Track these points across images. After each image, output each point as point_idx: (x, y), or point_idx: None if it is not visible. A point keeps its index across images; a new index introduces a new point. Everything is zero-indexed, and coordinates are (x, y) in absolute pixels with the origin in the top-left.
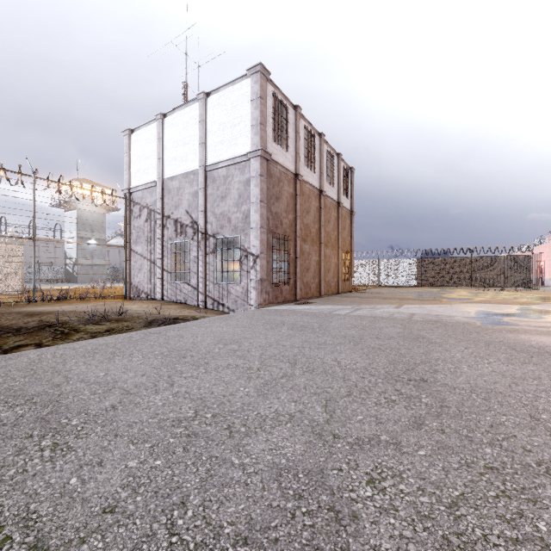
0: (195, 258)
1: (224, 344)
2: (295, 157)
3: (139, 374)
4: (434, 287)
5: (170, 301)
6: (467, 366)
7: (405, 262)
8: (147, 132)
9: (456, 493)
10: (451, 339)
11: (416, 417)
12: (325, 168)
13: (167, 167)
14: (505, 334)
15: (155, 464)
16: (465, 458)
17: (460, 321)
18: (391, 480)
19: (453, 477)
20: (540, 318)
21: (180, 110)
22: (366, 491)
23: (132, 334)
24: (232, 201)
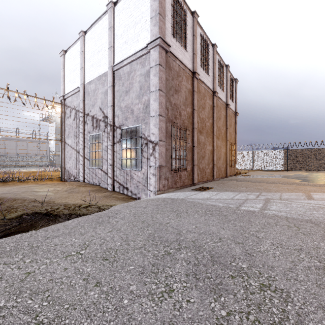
0: (106, 147)
1: None
2: (193, 58)
3: None
4: (298, 171)
5: (88, 183)
6: None
7: (274, 152)
8: (74, 49)
9: None
10: None
11: None
12: (216, 74)
13: (87, 74)
14: None
15: None
16: None
17: None
18: None
19: None
20: None
21: (95, 25)
22: None
23: None
24: (135, 93)
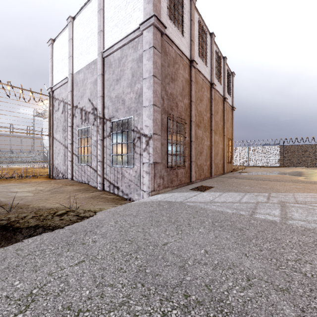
0: (95, 142)
1: None
2: (190, 45)
3: None
4: (295, 168)
5: (77, 181)
6: None
7: (270, 148)
8: (63, 37)
9: None
10: None
11: None
12: (214, 65)
13: (75, 63)
14: None
15: None
16: None
17: None
18: None
19: None
20: None
21: (84, 9)
22: None
23: None
24: (126, 81)
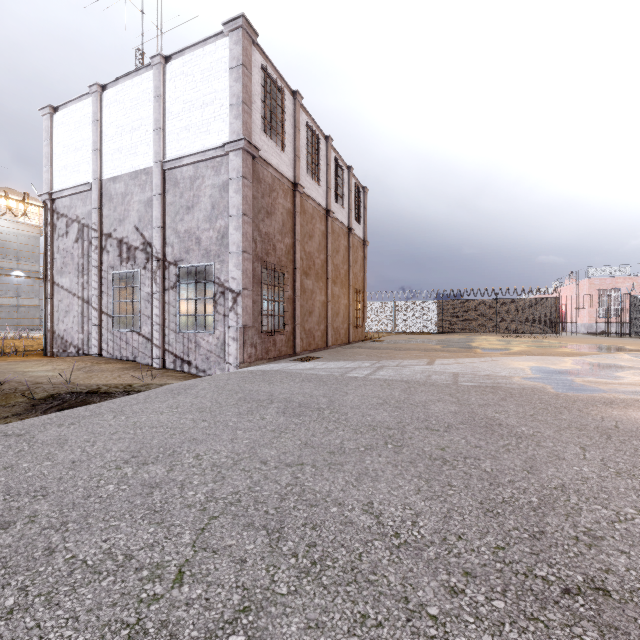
0: (149, 296)
1: (138, 465)
2: (294, 161)
3: None
4: (456, 334)
5: (111, 358)
6: (635, 509)
7: (425, 304)
8: (78, 111)
9: None
10: (543, 426)
11: None
12: (332, 182)
13: (107, 163)
14: (607, 410)
15: None
16: None
17: (524, 386)
18: None
19: None
20: (614, 377)
21: (126, 81)
22: None
23: None
24: (203, 213)
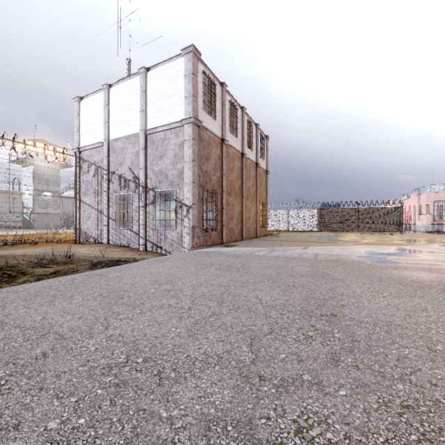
0: (137, 208)
1: (159, 285)
2: (222, 125)
3: (76, 316)
4: (330, 232)
5: (114, 245)
6: (367, 300)
7: (309, 212)
8: (95, 99)
9: (381, 440)
10: (350, 276)
11: (332, 354)
12: (245, 135)
13: (112, 130)
14: (391, 271)
15: (78, 423)
16: (382, 396)
17: (354, 260)
18: (318, 428)
19: (375, 420)
20: (414, 256)
21: (124, 82)
22: (295, 443)
23: (75, 276)
24: (169, 160)
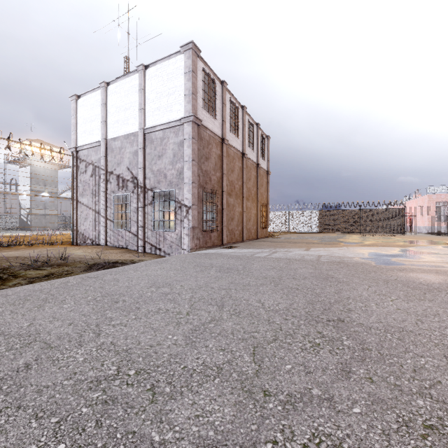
0: (135, 209)
1: (156, 288)
2: (222, 125)
3: (66, 322)
4: (332, 233)
5: (112, 246)
6: (375, 304)
7: (310, 213)
8: (92, 98)
9: None
10: (355, 278)
11: (342, 364)
12: (246, 135)
13: (110, 129)
14: (397, 273)
15: None
16: (401, 415)
17: (358, 262)
18: None
19: (396, 443)
20: (418, 258)
21: (122, 80)
22: None
23: (69, 279)
24: (168, 159)
